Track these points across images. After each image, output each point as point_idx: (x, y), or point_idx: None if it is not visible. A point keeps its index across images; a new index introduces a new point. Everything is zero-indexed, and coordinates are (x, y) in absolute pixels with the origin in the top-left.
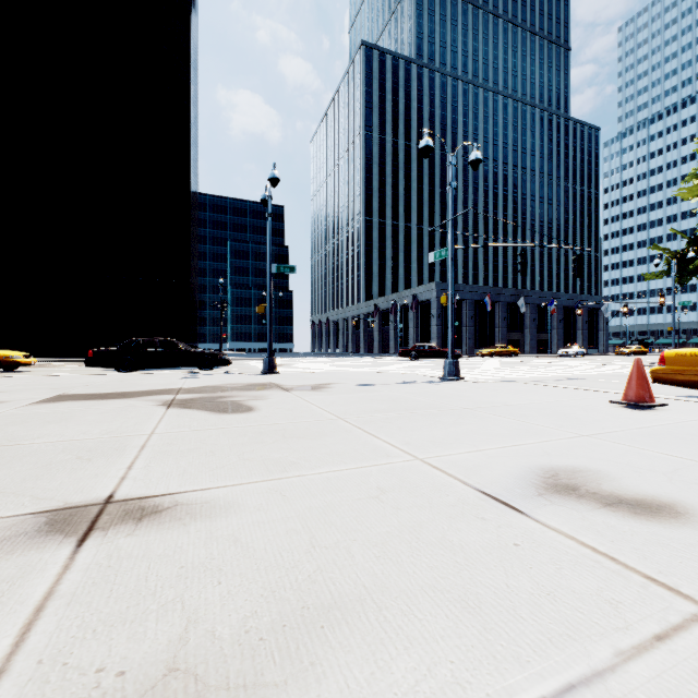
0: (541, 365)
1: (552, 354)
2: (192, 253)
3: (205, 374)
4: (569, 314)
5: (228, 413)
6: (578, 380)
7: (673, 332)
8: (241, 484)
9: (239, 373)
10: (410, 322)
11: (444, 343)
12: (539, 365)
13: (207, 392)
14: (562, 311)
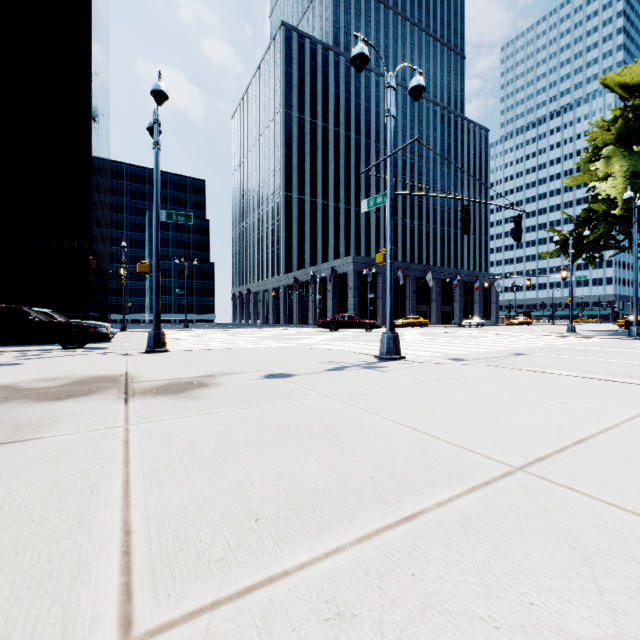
0: (461, 336)
1: (456, 325)
2: (96, 216)
3: (48, 356)
4: (468, 289)
5: None
6: (528, 355)
7: (571, 304)
8: None
9: (112, 352)
10: (328, 294)
11: (360, 314)
12: (459, 336)
13: None
14: (462, 286)
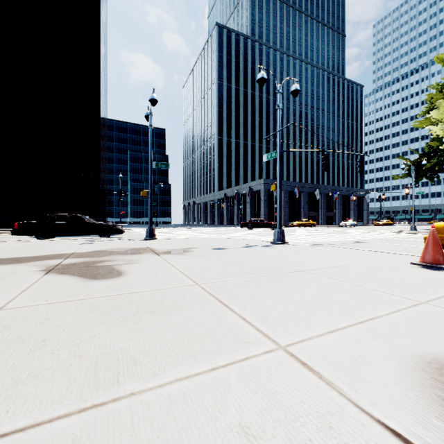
0: (333, 233)
1: (336, 225)
2: (102, 157)
3: (101, 240)
4: (346, 200)
5: (96, 280)
6: (364, 243)
7: (413, 211)
8: (35, 426)
9: (128, 239)
10: (247, 204)
11: (269, 218)
12: (332, 233)
13: (93, 256)
14: (341, 198)
